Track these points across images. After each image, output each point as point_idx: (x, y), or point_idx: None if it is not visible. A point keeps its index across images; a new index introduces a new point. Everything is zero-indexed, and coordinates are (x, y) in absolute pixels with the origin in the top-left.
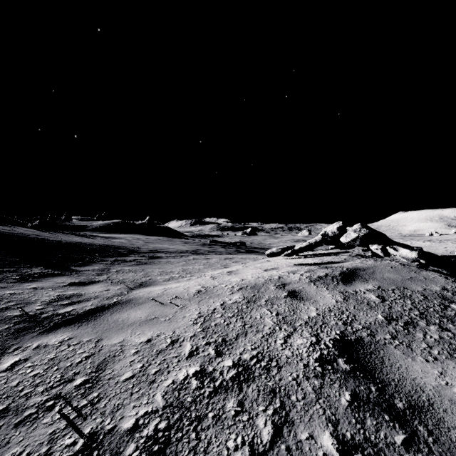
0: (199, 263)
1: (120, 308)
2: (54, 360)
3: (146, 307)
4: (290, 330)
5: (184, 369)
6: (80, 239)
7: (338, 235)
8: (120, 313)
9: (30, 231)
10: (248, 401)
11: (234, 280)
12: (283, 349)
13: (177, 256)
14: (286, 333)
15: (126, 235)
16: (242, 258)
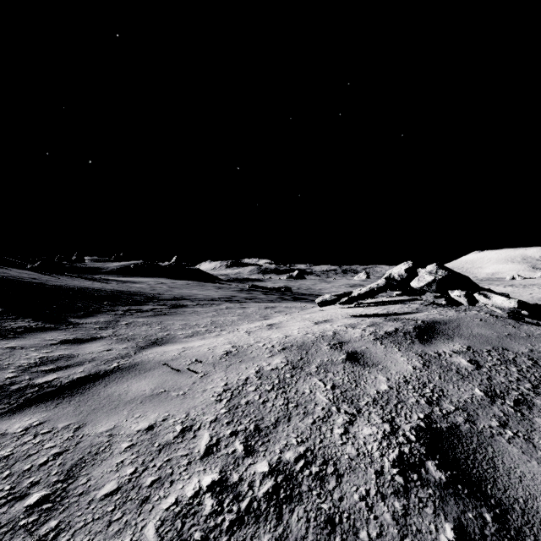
0: (232, 314)
1: (120, 377)
2: (8, 459)
3: (154, 375)
4: (352, 413)
5: (195, 477)
6: (88, 283)
7: (406, 278)
8: (118, 384)
9: (26, 273)
10: (291, 540)
11: (276, 336)
12: (344, 444)
13: (207, 304)
14: (347, 416)
15: (148, 279)
16: (287, 307)
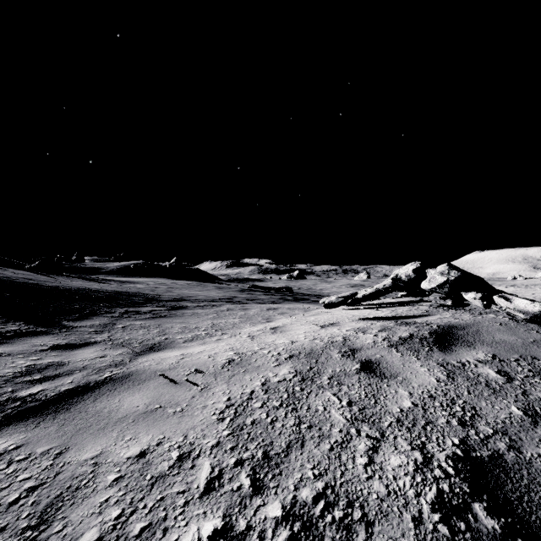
0: (234, 316)
1: (111, 389)
2: None
3: (149, 387)
4: (375, 437)
5: (193, 524)
6: (86, 283)
7: (413, 279)
8: (109, 399)
9: (22, 274)
10: None
11: (281, 342)
12: (370, 478)
13: (207, 305)
14: (370, 441)
15: (148, 279)
16: (290, 308)
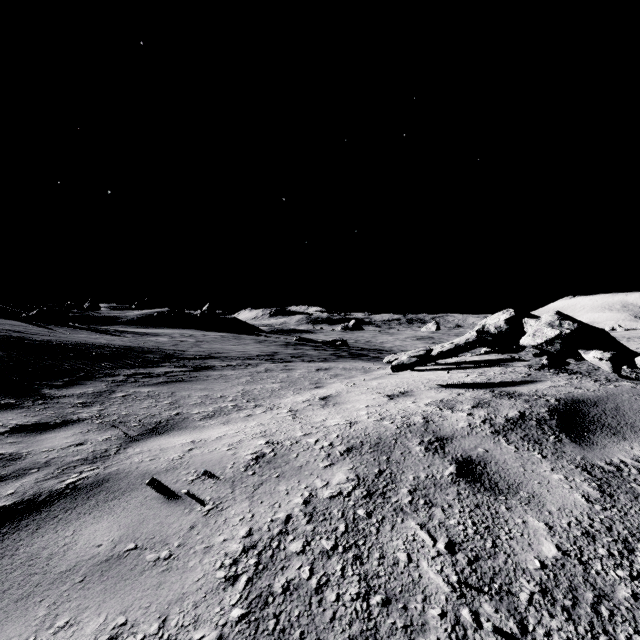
0: (273, 379)
1: (68, 509)
2: None
3: (128, 506)
4: (509, 632)
5: None
6: (91, 336)
7: (506, 332)
8: (58, 528)
9: (11, 324)
10: None
11: (334, 423)
12: None
13: (240, 365)
14: None
15: (174, 330)
16: (345, 368)
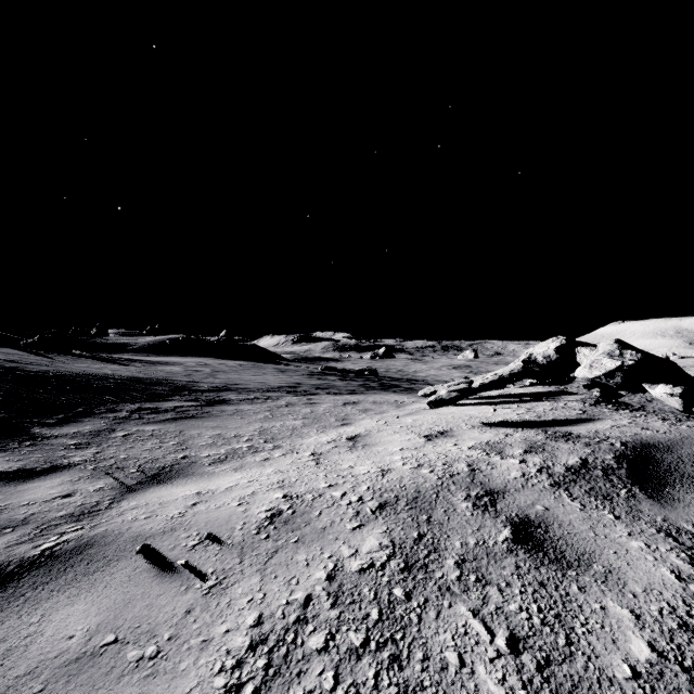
0: (295, 415)
1: (38, 584)
2: None
3: (112, 580)
4: None
5: None
6: (95, 366)
7: (555, 362)
8: (23, 611)
9: (5, 353)
10: None
11: (364, 471)
12: None
13: (259, 398)
14: None
15: (189, 359)
16: (375, 402)
